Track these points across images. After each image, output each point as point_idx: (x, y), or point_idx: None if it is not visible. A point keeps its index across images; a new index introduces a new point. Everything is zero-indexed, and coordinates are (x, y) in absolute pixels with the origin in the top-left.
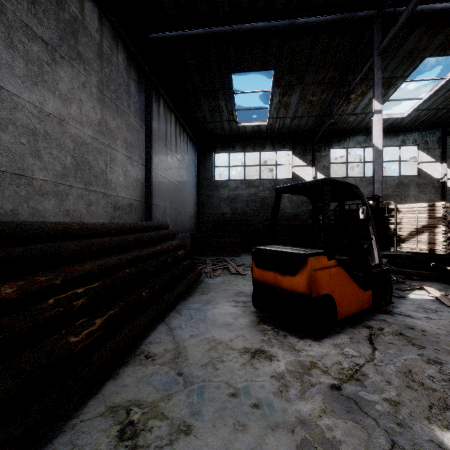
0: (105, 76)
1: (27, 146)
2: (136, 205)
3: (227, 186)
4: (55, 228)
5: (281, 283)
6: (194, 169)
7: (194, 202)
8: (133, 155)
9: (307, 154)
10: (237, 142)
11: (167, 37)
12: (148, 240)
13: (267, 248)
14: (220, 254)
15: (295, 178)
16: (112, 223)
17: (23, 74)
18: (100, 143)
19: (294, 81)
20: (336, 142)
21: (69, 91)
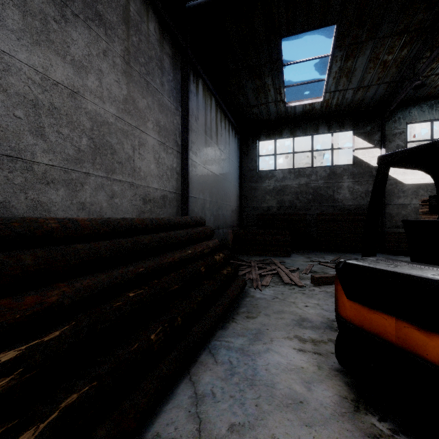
0: (133, 45)
1: (24, 121)
2: (171, 198)
3: (273, 177)
4: (5, 229)
5: (421, 346)
6: (236, 159)
7: (236, 195)
8: (167, 141)
9: (374, 133)
10: (284, 126)
11: (205, 2)
12: (175, 242)
13: (373, 266)
14: (266, 253)
15: (358, 164)
16: (124, 218)
17: (19, 29)
18: (126, 124)
19: (364, 36)
20: (415, 114)
21: (84, 58)
